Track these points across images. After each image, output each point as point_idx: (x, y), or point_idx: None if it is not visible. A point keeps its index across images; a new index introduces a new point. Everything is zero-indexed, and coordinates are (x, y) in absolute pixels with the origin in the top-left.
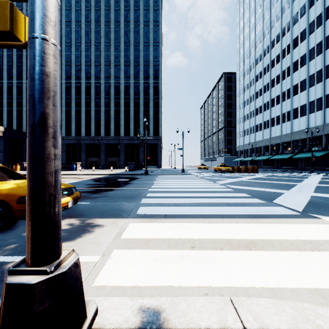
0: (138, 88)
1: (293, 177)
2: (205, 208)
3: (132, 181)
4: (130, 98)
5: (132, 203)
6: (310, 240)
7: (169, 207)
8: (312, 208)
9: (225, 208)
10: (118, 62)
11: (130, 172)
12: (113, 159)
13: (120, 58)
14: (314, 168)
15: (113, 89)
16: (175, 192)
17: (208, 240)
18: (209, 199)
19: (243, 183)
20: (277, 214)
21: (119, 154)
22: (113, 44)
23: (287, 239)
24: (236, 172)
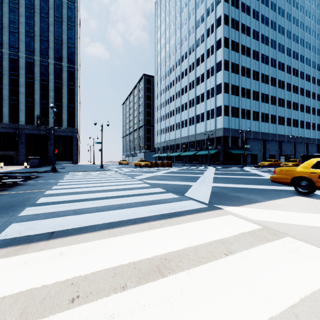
0: (46, 68)
1: (197, 170)
2: (115, 213)
3: (27, 182)
4: (34, 78)
5: (1, 219)
6: (222, 239)
7: (64, 218)
8: (215, 198)
9: (139, 210)
10: (16, 29)
11: (30, 170)
12: (8, 152)
13: (18, 25)
14: (209, 162)
15: (7, 62)
16: (83, 193)
17: (106, 273)
18: (123, 199)
19: (160, 177)
20: (189, 209)
21: (16, 146)
22: (7, 3)
23: (201, 243)
24: (154, 167)
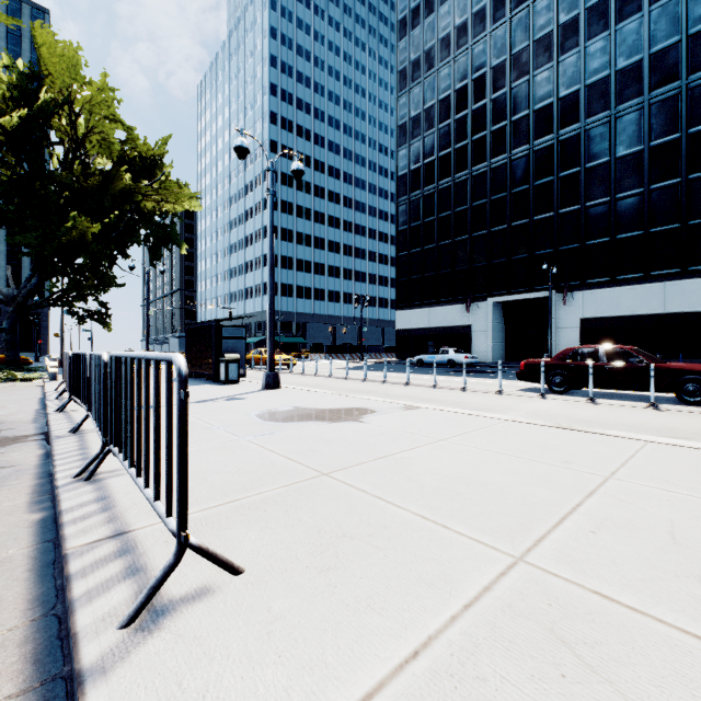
0: None
1: None
2: None
3: (34, 364)
4: None
5: None
6: None
7: None
8: None
9: None
10: None
11: None
12: None
13: None
14: None
15: None
16: None
17: None
18: None
19: None
20: None
21: None
22: None
23: None
24: None
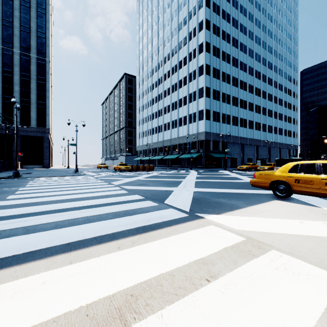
0: (10, 59)
1: (180, 174)
2: (78, 229)
3: None
4: None
5: None
6: (203, 258)
7: (7, 240)
8: (196, 205)
9: (110, 223)
10: None
11: None
12: None
13: None
14: (192, 166)
15: None
16: (45, 203)
17: None
18: (92, 210)
19: (140, 182)
20: (168, 220)
21: None
22: None
23: (179, 266)
24: (135, 171)
